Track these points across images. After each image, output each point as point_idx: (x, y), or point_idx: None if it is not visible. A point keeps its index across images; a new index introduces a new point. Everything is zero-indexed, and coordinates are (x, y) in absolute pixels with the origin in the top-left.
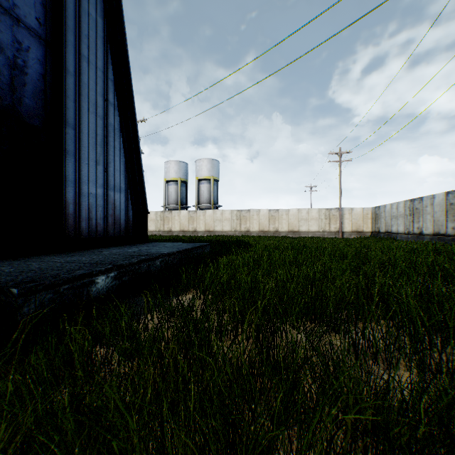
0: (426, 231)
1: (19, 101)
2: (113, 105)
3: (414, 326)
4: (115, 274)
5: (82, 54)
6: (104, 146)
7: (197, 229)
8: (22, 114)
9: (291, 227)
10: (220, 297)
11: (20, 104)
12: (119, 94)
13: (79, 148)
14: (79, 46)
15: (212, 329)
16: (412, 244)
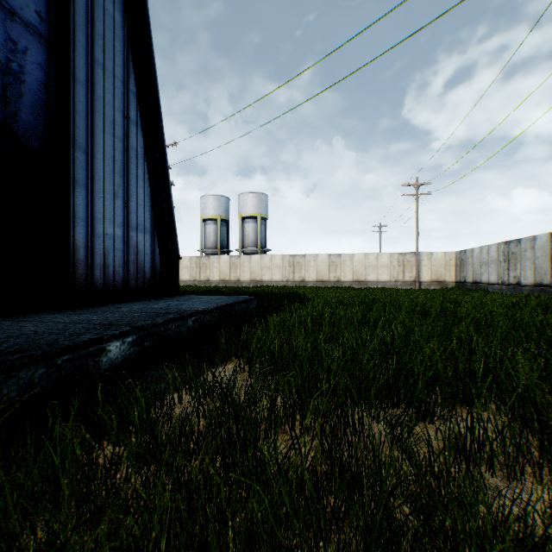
0: (525, 281)
1: (14, 116)
2: (135, 124)
3: (545, 419)
4: (134, 339)
5: (96, 59)
6: (124, 174)
7: (241, 279)
8: (18, 133)
9: (356, 275)
10: (270, 370)
11: (16, 121)
12: (142, 111)
13: (92, 178)
14: (92, 49)
15: (260, 419)
16: (509, 298)
